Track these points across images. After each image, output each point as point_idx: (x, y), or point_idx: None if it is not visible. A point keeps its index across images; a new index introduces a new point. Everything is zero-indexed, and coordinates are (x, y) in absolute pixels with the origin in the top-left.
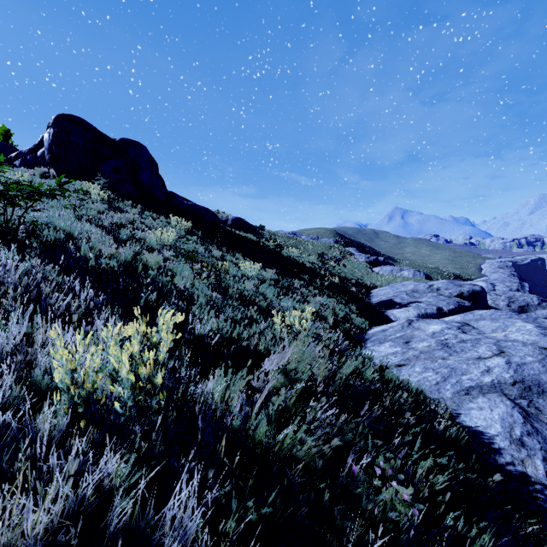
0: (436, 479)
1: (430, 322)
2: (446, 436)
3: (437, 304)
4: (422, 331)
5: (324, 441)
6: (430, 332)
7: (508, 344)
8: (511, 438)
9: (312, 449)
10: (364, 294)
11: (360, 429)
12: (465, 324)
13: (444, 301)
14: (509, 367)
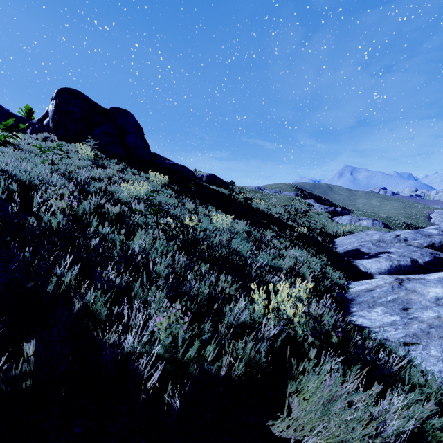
0: None
1: (426, 283)
2: None
3: (410, 256)
4: (420, 294)
5: None
6: (432, 296)
7: None
8: None
9: None
10: (328, 243)
11: None
12: None
13: (416, 252)
14: None
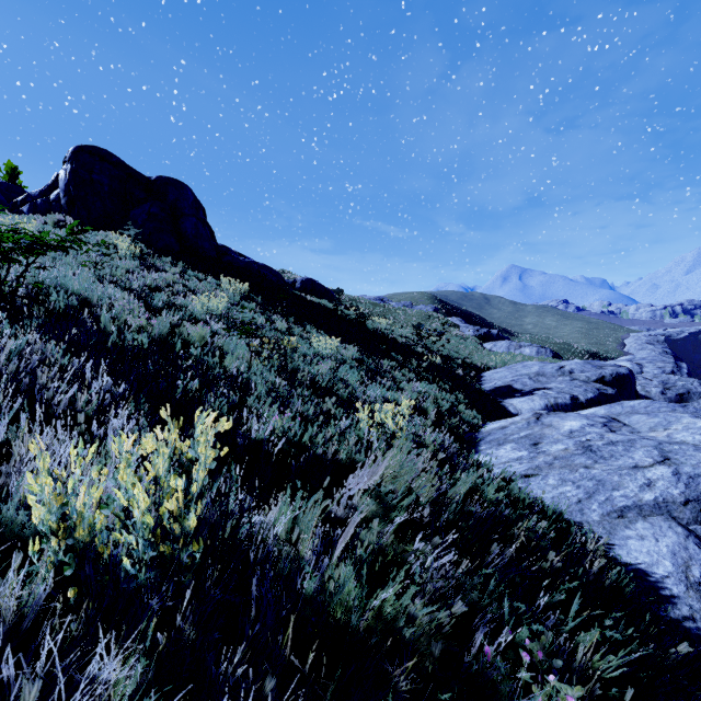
0: (605, 662)
1: (565, 417)
2: (605, 585)
3: (570, 392)
4: (555, 428)
5: (435, 598)
6: (566, 430)
7: (674, 447)
8: (688, 582)
9: (422, 619)
10: (473, 378)
11: (491, 586)
12: (612, 419)
13: (580, 387)
14: (678, 479)
